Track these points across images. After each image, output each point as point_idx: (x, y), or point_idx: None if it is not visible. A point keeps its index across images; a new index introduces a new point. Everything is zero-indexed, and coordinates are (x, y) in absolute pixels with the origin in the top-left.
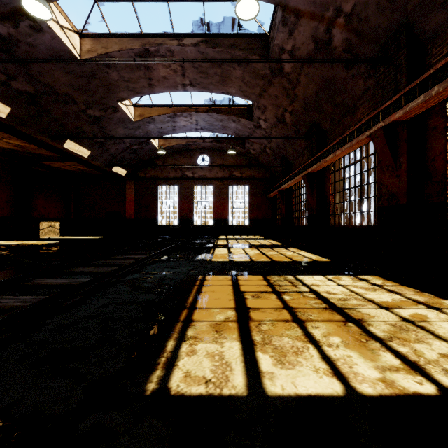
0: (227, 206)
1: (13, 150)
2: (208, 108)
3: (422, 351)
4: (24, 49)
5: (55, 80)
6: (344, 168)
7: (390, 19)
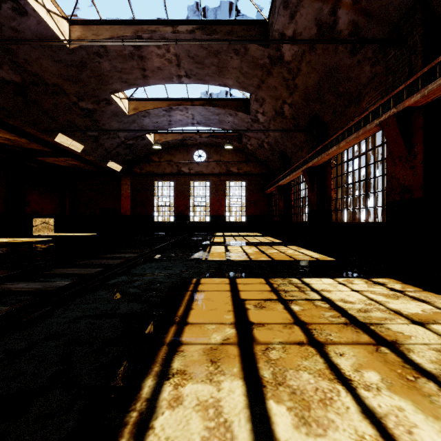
0: (223, 203)
1: (4, 144)
2: (205, 102)
3: None
4: (8, 34)
5: (43, 70)
6: (347, 161)
7: None
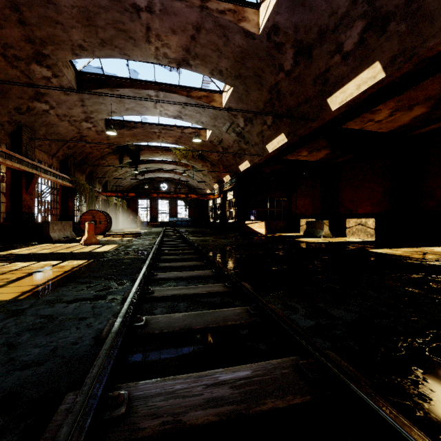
0: None
1: None
2: None
3: None
4: None
5: None
6: None
7: None
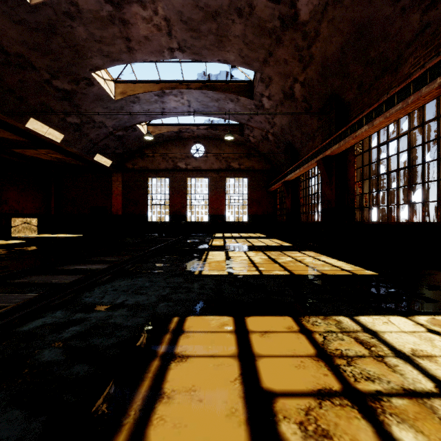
0: (223, 201)
1: None
2: (202, 85)
3: None
4: None
5: (0, 33)
6: (378, 146)
7: None
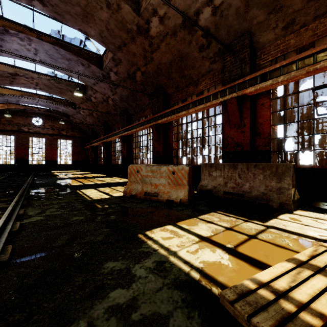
0: (56, 152)
1: None
2: (48, 98)
3: (110, 181)
4: None
5: None
6: (116, 142)
7: (122, 106)
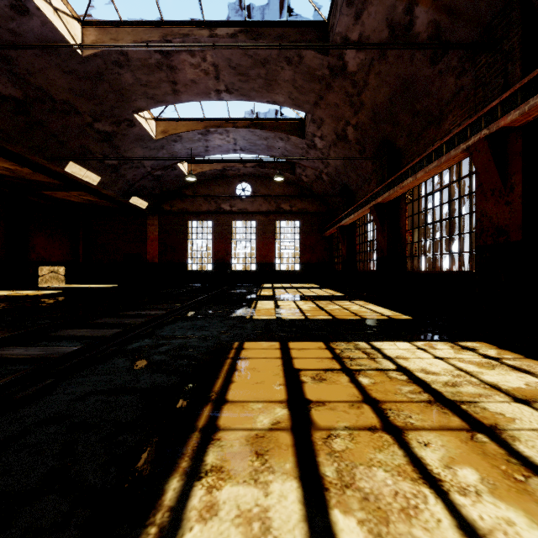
0: (273, 247)
1: (2, 175)
2: (250, 123)
3: None
4: (5, 38)
5: (50, 83)
6: (425, 196)
7: None
